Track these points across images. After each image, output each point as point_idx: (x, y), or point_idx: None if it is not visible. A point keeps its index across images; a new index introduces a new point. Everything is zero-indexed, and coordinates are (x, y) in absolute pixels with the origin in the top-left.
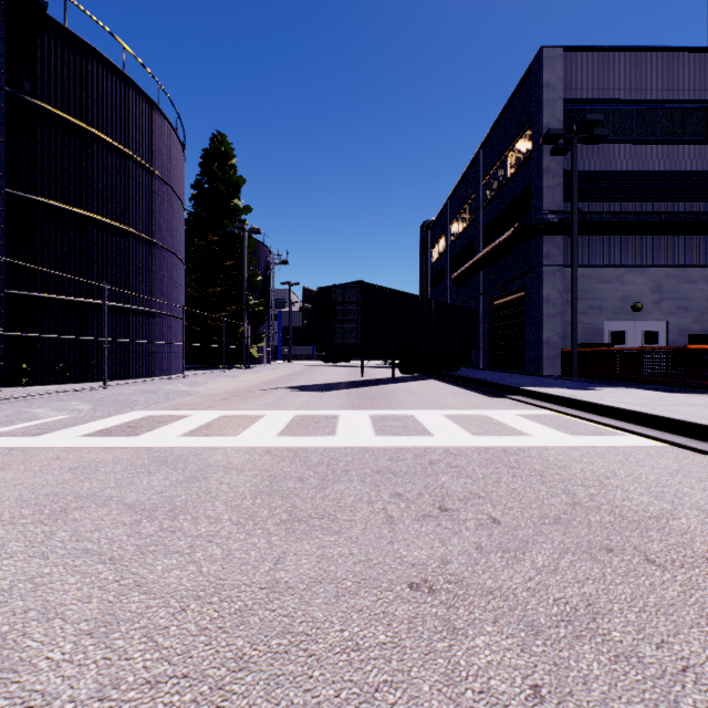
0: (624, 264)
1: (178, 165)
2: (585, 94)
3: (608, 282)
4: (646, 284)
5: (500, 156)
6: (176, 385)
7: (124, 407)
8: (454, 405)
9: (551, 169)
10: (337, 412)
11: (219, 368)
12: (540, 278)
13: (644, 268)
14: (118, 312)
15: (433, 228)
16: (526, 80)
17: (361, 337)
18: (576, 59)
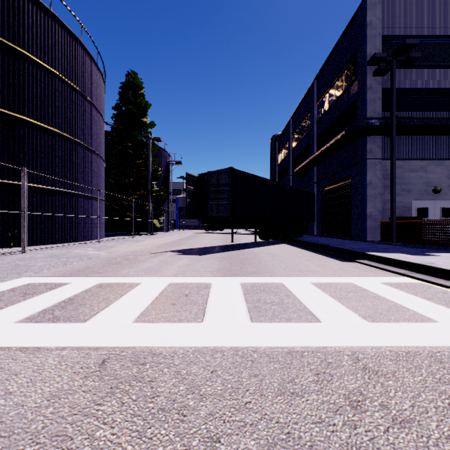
0: (427, 158)
1: (98, 87)
2: (398, 31)
3: (415, 171)
4: (443, 173)
5: (330, 83)
6: (86, 249)
7: (10, 274)
8: (315, 270)
9: (373, 87)
10: (210, 279)
11: (131, 235)
12: (364, 168)
13: (442, 160)
14: (46, 193)
15: (279, 139)
16: (351, 24)
17: (231, 212)
18: (391, 5)
